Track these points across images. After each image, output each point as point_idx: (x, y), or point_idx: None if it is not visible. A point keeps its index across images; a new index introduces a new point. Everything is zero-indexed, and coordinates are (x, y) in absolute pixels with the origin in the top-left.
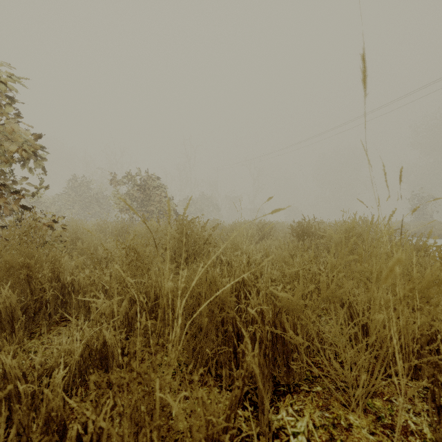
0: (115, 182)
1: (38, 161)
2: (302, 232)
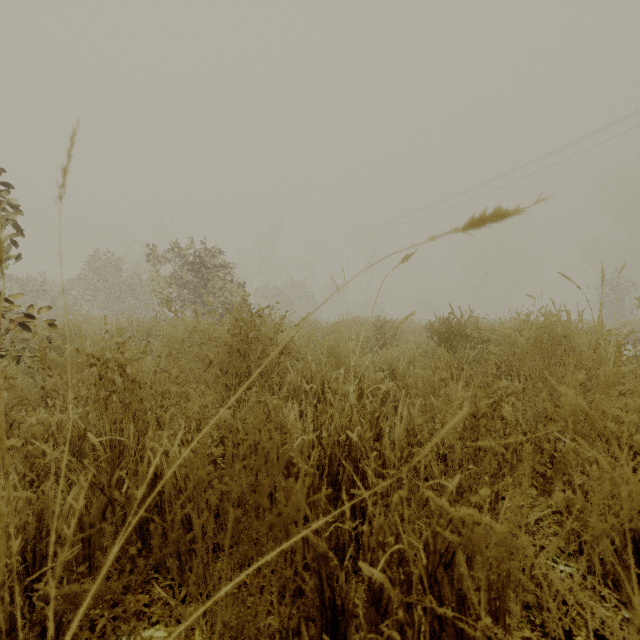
0: (154, 259)
1: (7, 216)
2: (450, 334)
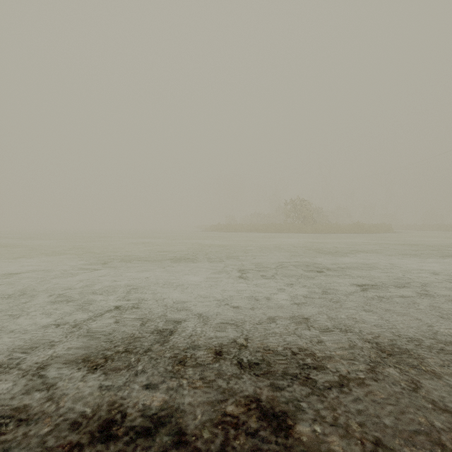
0: None
1: None
2: None
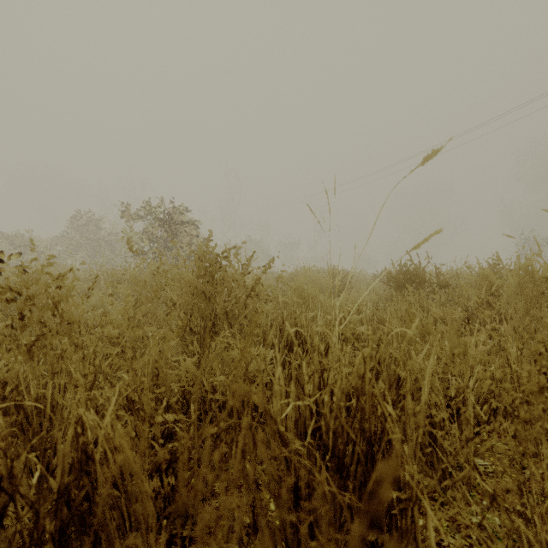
0: (128, 216)
1: None
2: (407, 280)
